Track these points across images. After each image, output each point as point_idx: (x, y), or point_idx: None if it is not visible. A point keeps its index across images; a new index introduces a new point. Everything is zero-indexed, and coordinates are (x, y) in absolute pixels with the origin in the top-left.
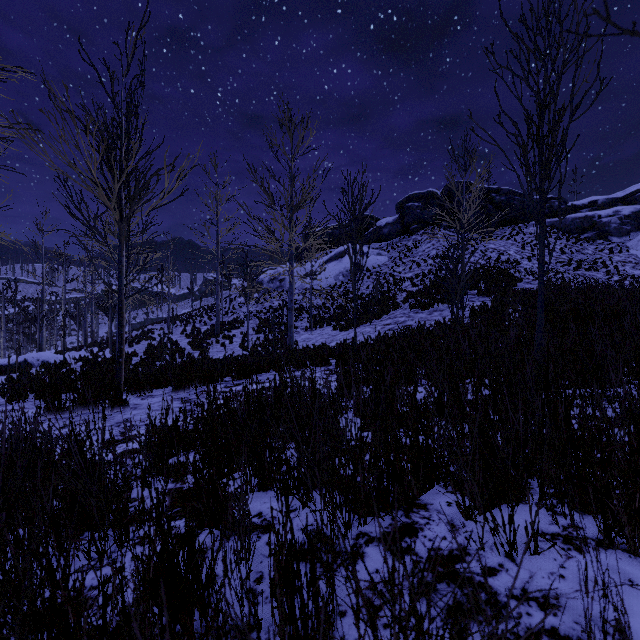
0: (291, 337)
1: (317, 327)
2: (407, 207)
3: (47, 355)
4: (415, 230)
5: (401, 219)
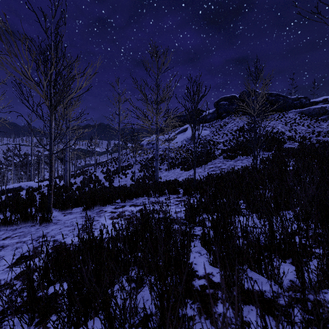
0: (157, 175)
1: (172, 169)
2: (220, 104)
3: (31, 183)
4: (224, 116)
5: (217, 111)
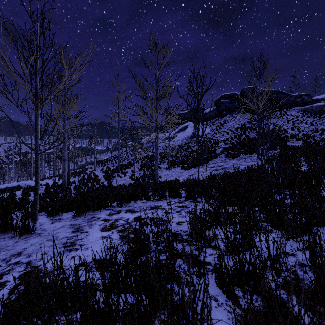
0: (157, 175)
1: (172, 167)
2: (220, 102)
3: (30, 182)
4: (225, 114)
5: (217, 108)
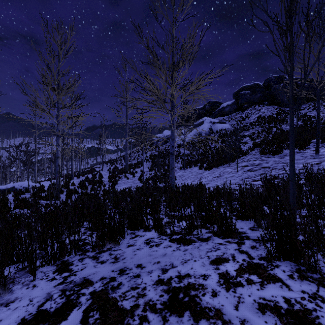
0: (172, 177)
1: (187, 167)
2: (241, 94)
3: (27, 183)
4: (246, 107)
5: (236, 102)
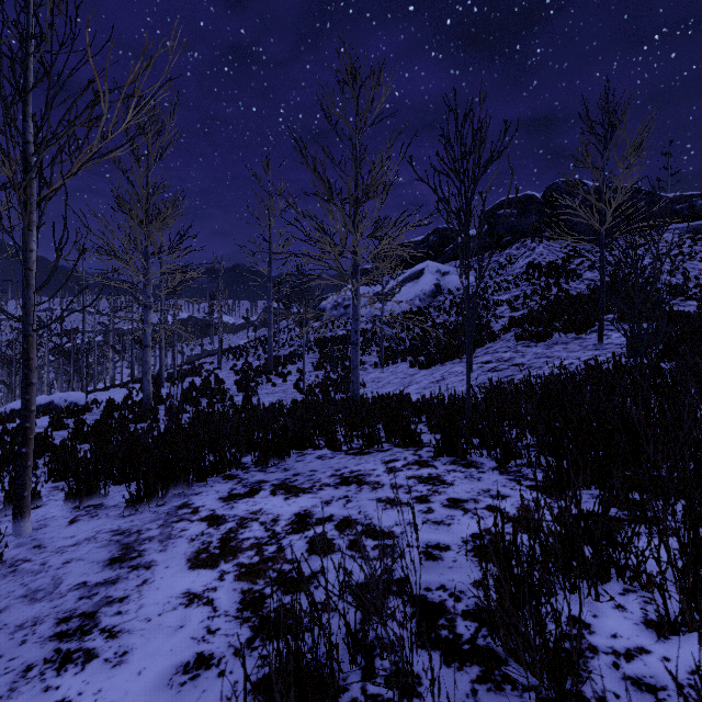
0: (355, 383)
1: (389, 363)
2: (498, 215)
3: (76, 395)
4: (509, 243)
5: (490, 230)
